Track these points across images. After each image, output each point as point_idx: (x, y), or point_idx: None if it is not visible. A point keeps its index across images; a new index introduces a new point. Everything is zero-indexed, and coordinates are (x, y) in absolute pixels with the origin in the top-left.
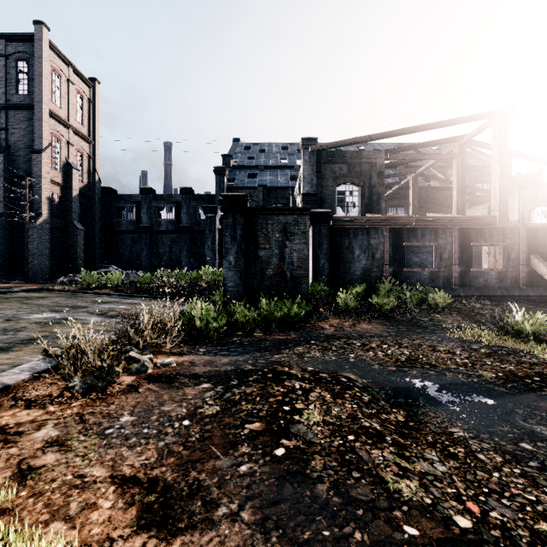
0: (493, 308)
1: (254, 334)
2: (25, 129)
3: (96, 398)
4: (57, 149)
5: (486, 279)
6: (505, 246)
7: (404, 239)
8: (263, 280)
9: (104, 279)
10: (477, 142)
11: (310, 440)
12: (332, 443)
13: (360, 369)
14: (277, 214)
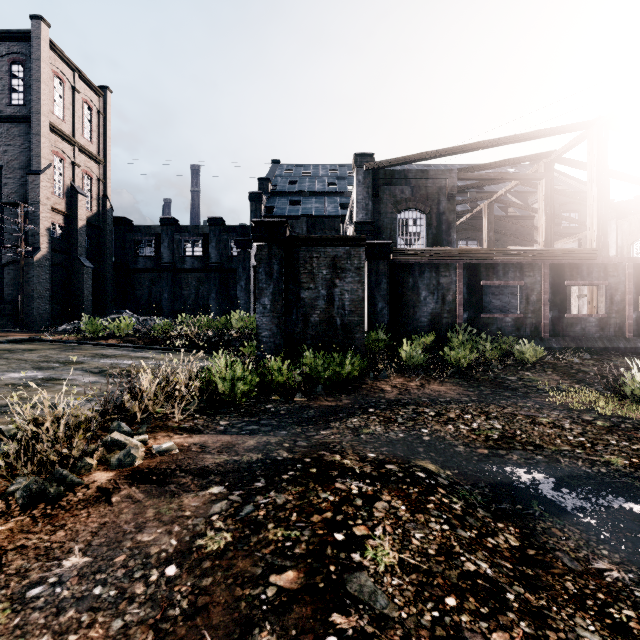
0: (596, 364)
1: (294, 399)
2: (20, 146)
3: (40, 516)
4: (60, 171)
5: (584, 327)
6: (607, 286)
7: (482, 278)
8: (307, 329)
9: (111, 327)
10: (568, 160)
11: (382, 613)
12: (421, 617)
13: (439, 453)
14: (324, 246)
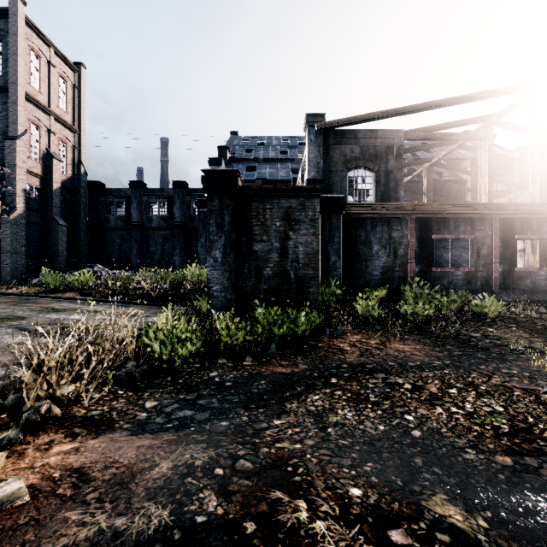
0: None
1: (243, 363)
2: None
3: None
4: (36, 137)
5: (534, 281)
6: None
7: (433, 232)
8: (259, 282)
9: (70, 281)
10: (506, 123)
11: None
12: None
13: (445, 466)
14: (277, 196)
